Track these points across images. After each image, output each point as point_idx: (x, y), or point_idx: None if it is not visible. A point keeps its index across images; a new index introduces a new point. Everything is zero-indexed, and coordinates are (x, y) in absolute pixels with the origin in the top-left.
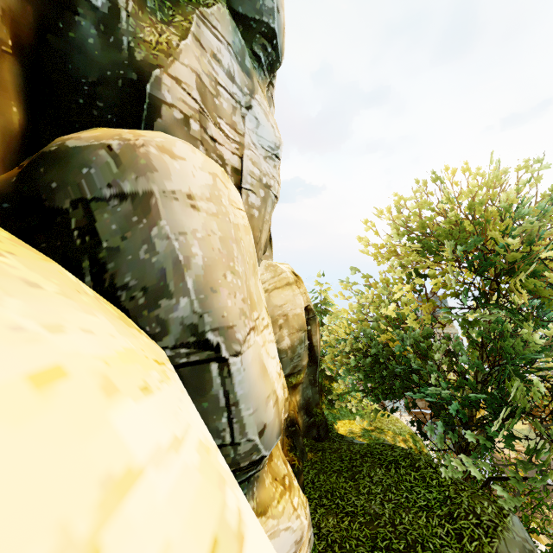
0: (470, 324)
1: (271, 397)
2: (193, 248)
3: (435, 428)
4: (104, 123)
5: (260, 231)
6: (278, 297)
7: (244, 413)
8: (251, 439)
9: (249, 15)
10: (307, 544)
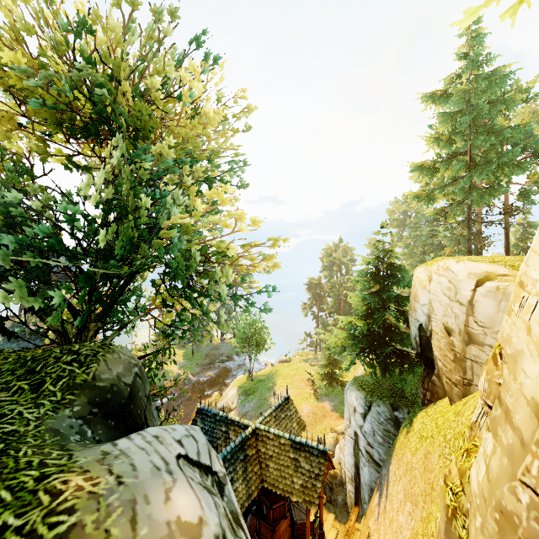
0: (80, 166)
1: None
2: None
3: (1, 241)
4: None
5: None
6: None
7: None
8: None
9: None
10: None
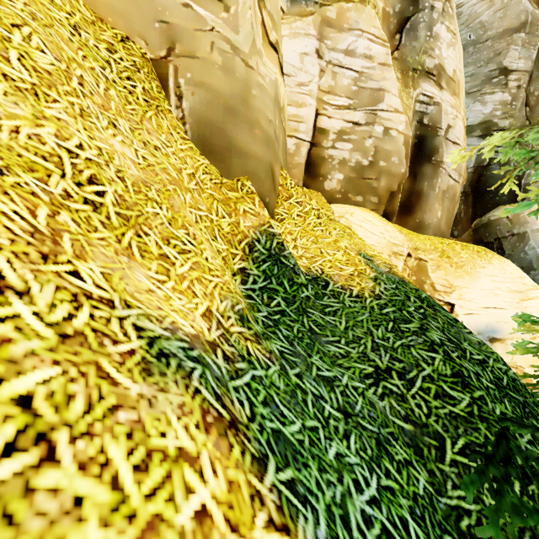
0: None
1: None
2: None
3: None
4: (501, 202)
5: None
6: None
7: None
8: None
9: None
10: None
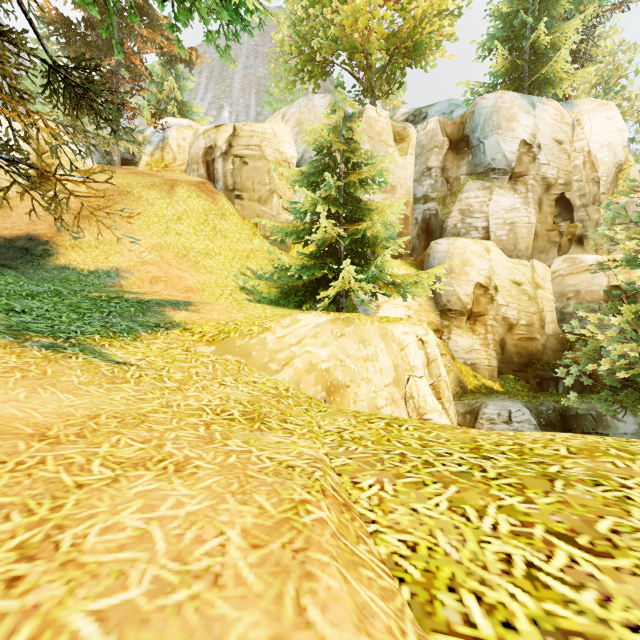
0: None
1: (455, 296)
2: (435, 262)
3: (586, 345)
4: (437, 237)
5: (512, 245)
6: (573, 279)
7: (442, 295)
8: (444, 301)
9: (483, 171)
10: (484, 357)
